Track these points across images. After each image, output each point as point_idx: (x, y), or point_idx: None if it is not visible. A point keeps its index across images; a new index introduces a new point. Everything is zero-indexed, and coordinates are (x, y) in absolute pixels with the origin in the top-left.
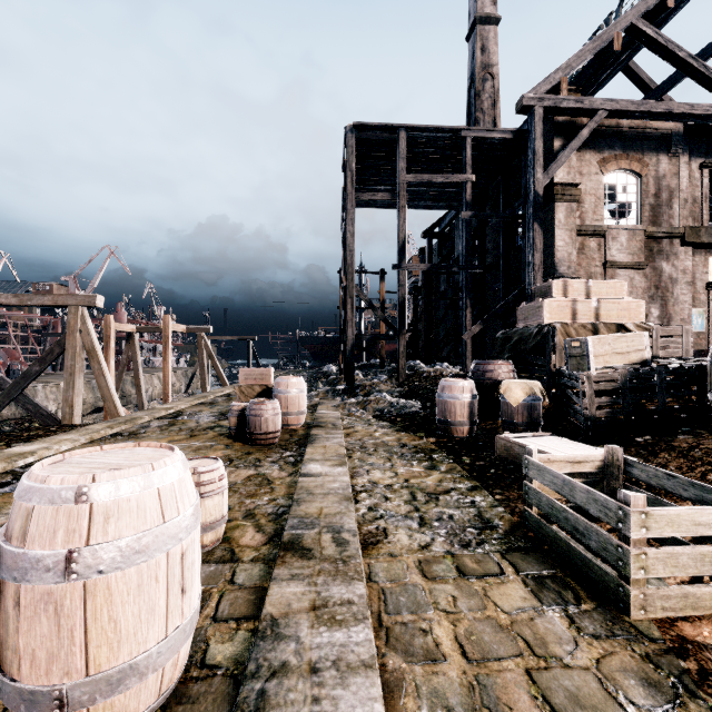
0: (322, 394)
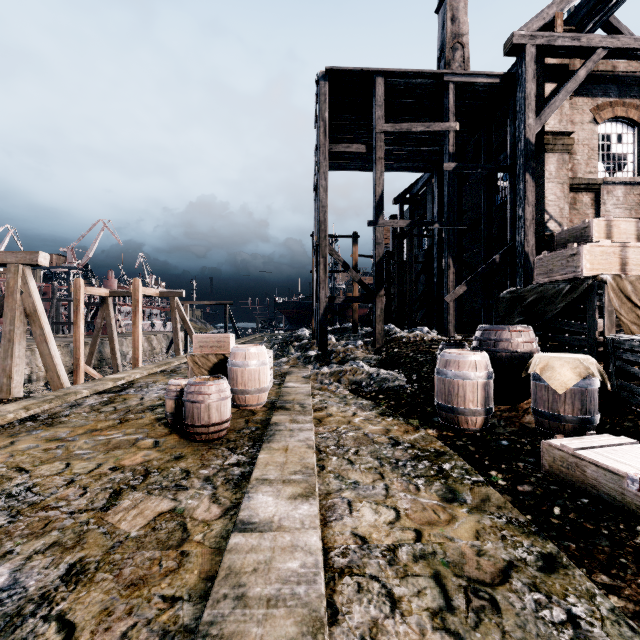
0: (292, 361)
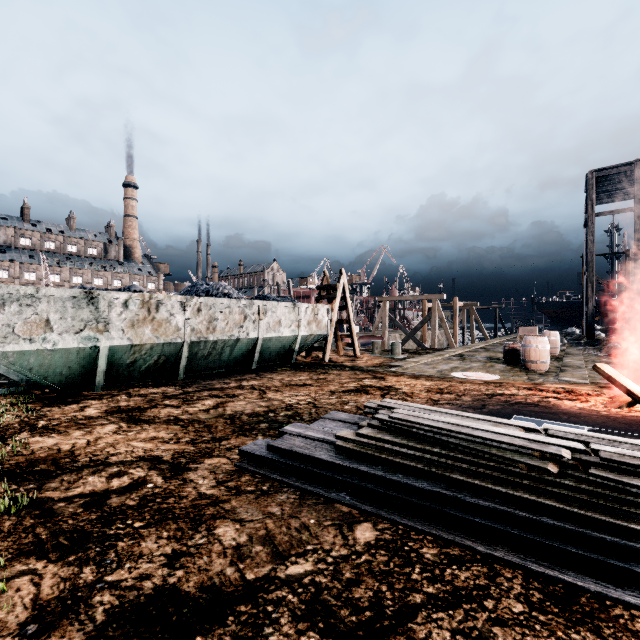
0: (567, 344)
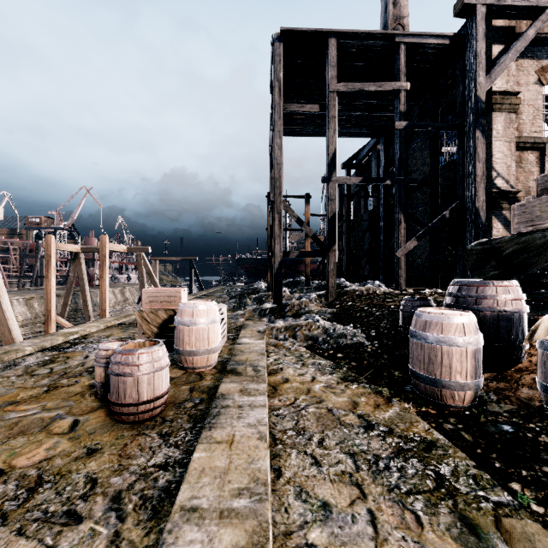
0: (248, 313)
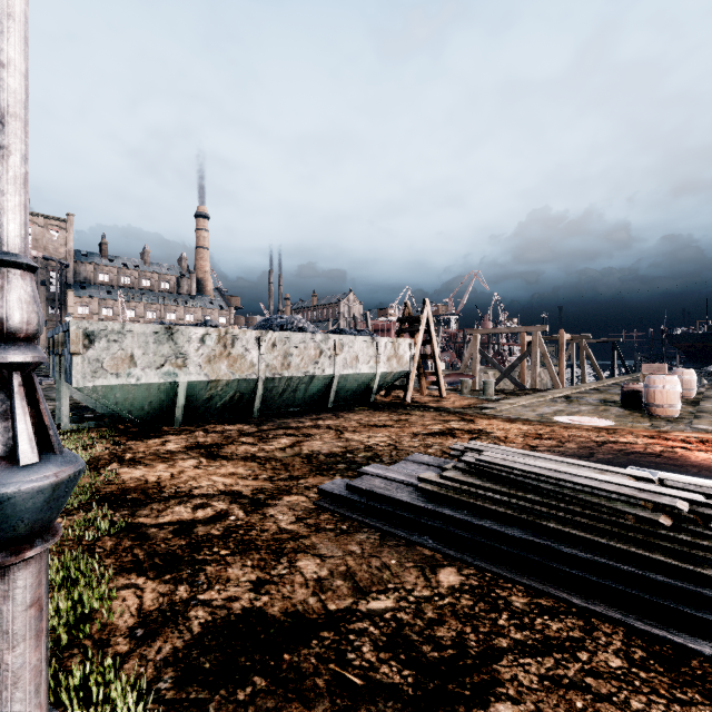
0: (707, 386)
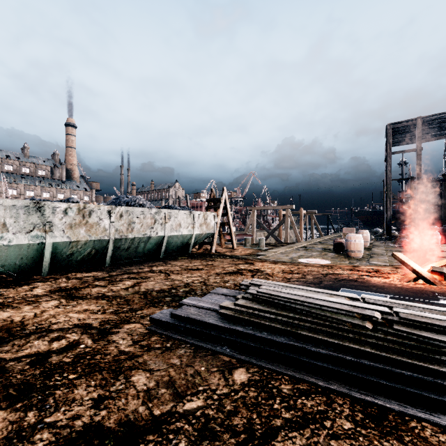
0: (374, 239)
